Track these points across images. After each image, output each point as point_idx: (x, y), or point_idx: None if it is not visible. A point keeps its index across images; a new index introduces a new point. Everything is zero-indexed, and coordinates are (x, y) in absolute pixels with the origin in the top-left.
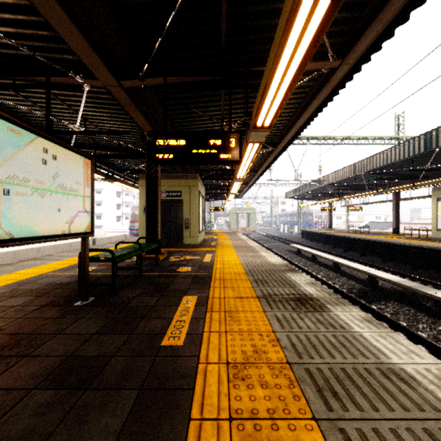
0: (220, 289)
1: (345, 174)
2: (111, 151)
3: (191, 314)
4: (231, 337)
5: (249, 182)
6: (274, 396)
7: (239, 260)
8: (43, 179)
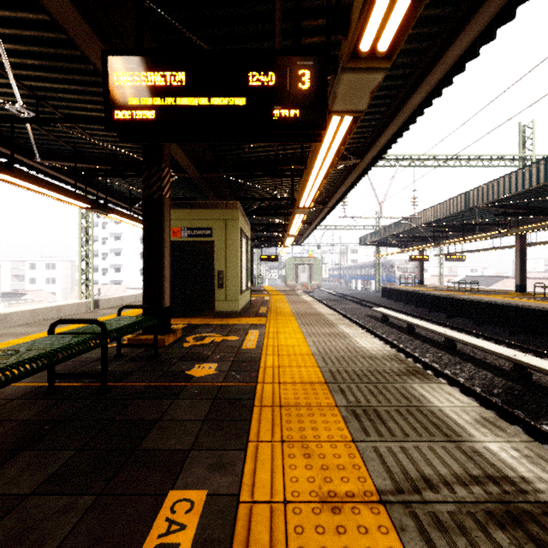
0: (272, 448)
1: (451, 208)
2: (101, 165)
3: None
4: None
5: (313, 220)
6: None
7: (307, 345)
8: None
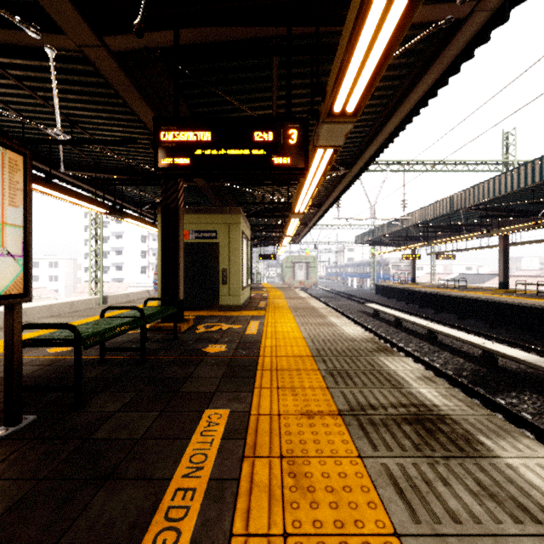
0: (271, 391)
1: (438, 210)
2: (118, 175)
3: (212, 465)
4: None
5: (309, 221)
6: None
7: (300, 331)
8: None
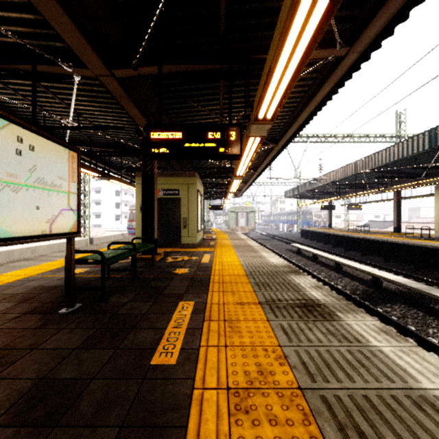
0: (219, 293)
1: (346, 172)
2: (107, 148)
3: (187, 324)
4: (232, 354)
5: (248, 180)
6: (286, 437)
7: (239, 261)
8: (16, 172)
